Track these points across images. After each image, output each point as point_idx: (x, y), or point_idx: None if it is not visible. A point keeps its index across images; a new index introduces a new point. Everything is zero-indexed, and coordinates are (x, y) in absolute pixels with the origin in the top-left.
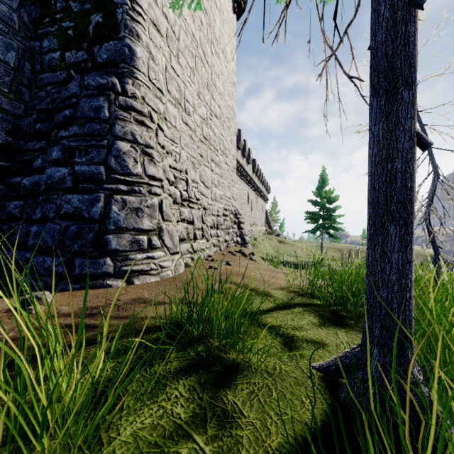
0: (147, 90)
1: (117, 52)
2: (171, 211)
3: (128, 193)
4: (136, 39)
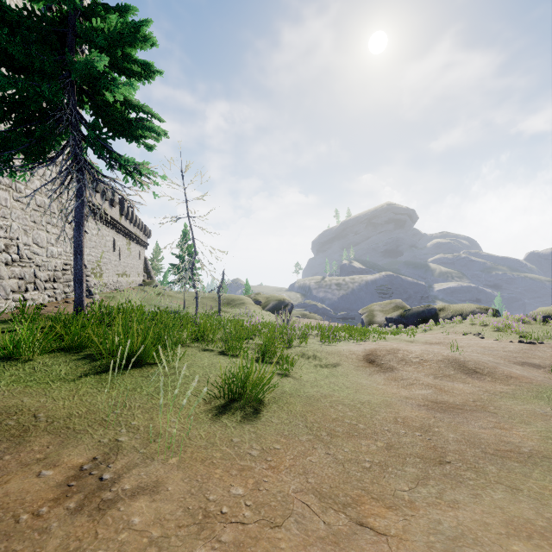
0: None
1: None
2: (4, 272)
3: None
4: None
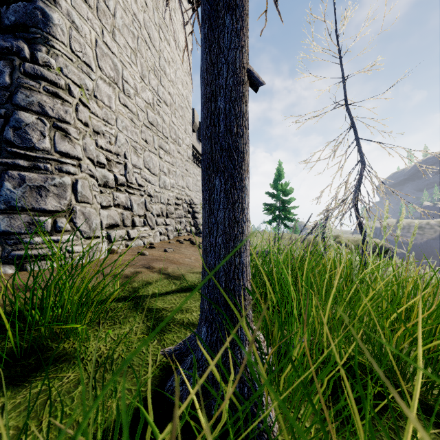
0: (69, 62)
1: (27, 14)
2: (91, 192)
3: (29, 169)
4: (52, 3)
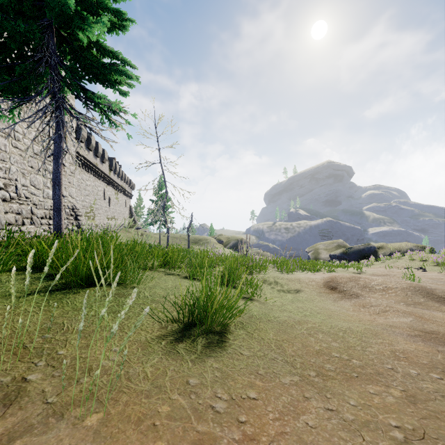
0: None
1: None
2: (0, 206)
3: None
4: None
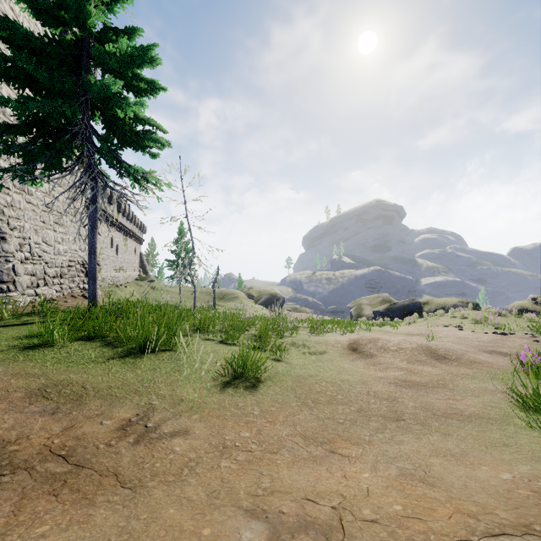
0: None
1: None
2: (20, 270)
3: None
4: None
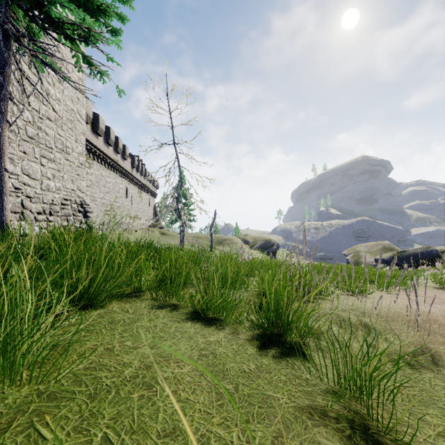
0: None
1: None
2: None
3: None
4: None
